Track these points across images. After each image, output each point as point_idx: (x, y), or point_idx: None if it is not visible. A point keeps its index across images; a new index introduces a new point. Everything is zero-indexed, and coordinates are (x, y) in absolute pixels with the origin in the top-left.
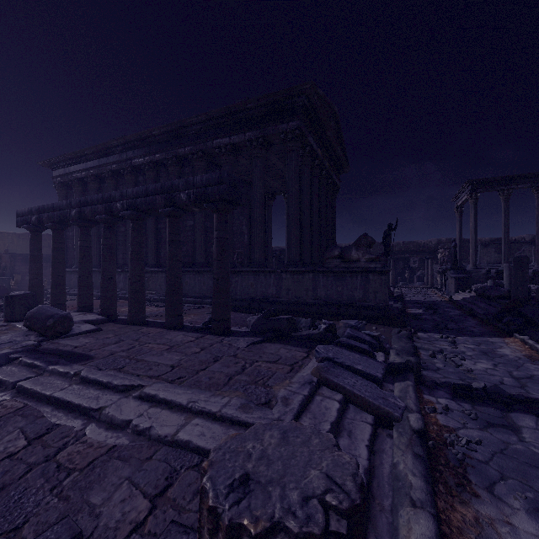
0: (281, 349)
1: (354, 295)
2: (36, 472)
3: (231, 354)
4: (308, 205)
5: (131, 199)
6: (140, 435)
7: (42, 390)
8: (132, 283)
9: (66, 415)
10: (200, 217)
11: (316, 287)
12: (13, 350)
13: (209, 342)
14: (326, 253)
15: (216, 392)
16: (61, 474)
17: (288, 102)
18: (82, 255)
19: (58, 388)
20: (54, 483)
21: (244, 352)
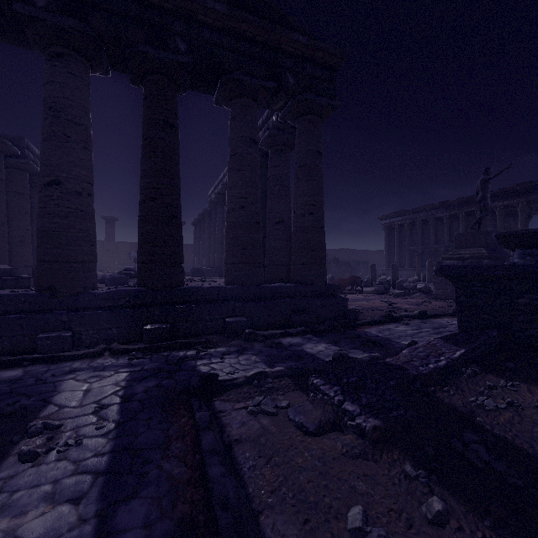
0: None
1: None
2: None
3: None
4: None
5: None
6: None
7: None
8: None
9: None
10: None
11: None
12: None
13: None
14: None
15: None
16: None
17: None
18: None
19: None
20: None
21: None
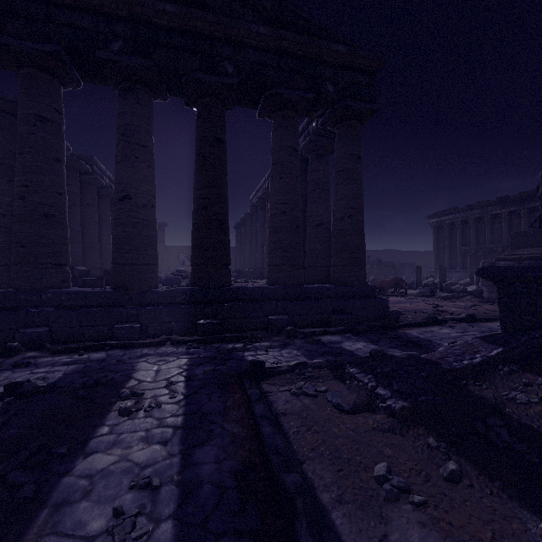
0: None
1: None
2: None
3: None
4: None
5: None
6: None
7: None
8: None
9: None
10: None
11: None
12: None
13: None
14: None
15: None
16: None
17: None
18: None
19: None
20: None
21: None
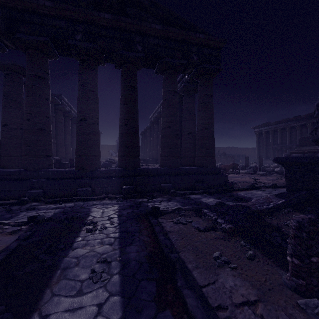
0: None
1: None
2: None
3: None
4: None
5: None
6: None
7: None
8: None
9: None
10: None
11: None
12: None
13: None
14: None
15: None
16: None
17: None
18: None
19: None
20: None
21: None
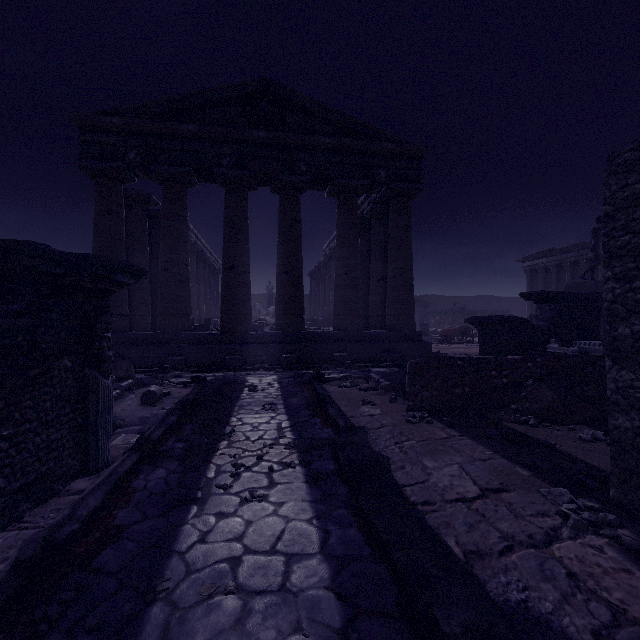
0: None
1: None
2: None
3: None
4: None
5: None
6: None
7: None
8: None
9: None
10: None
11: None
12: None
13: None
14: None
15: None
16: None
17: None
18: None
19: None
20: None
21: None
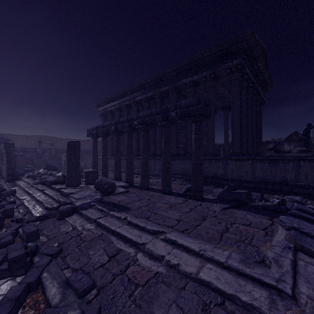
0: (247, 215)
1: (287, 176)
2: (118, 281)
3: (212, 215)
4: (245, 114)
5: (142, 118)
6: (171, 268)
7: (109, 226)
8: (143, 166)
9: (124, 244)
10: (173, 127)
11: (254, 170)
12: (91, 200)
13: (193, 204)
14: (262, 147)
15: (217, 245)
16: (132, 286)
17: (232, 47)
18: (116, 150)
19: (117, 226)
20: (129, 292)
21: (221, 214)
